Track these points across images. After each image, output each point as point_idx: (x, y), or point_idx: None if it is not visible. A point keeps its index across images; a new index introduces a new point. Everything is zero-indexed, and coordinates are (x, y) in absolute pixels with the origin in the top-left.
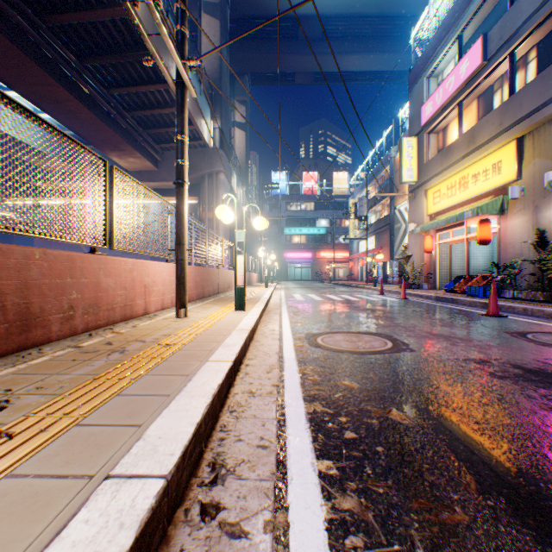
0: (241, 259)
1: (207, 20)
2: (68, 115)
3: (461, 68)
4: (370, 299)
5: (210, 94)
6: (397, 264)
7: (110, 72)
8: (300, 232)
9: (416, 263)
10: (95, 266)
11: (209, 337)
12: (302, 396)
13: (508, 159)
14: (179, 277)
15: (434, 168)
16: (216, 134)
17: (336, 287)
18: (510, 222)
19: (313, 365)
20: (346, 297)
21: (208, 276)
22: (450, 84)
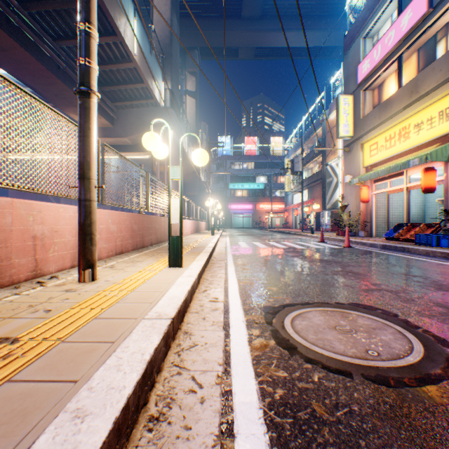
0: (176, 202)
1: None
2: (16, 65)
3: (403, 20)
4: (315, 247)
5: (162, 57)
6: (329, 213)
7: (58, 22)
8: (242, 187)
9: (351, 212)
10: None
11: (71, 354)
12: None
13: None
14: (83, 224)
15: (371, 122)
16: (167, 94)
17: (276, 234)
18: None
19: None
20: (290, 245)
21: (149, 224)
22: (390, 38)
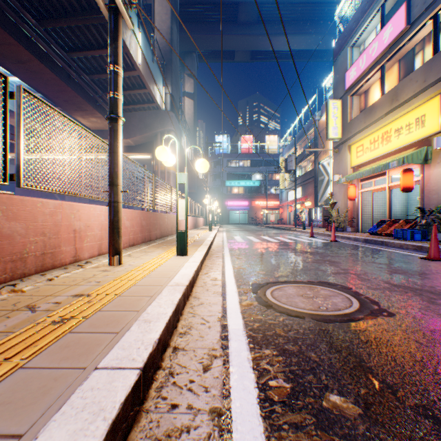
0: (182, 202)
1: (159, 0)
2: (32, 75)
3: (385, 34)
4: (304, 241)
5: (162, 64)
6: (321, 210)
7: (69, 36)
8: (239, 184)
9: (340, 209)
10: None
11: (129, 300)
12: None
13: (432, 112)
14: (112, 221)
15: (357, 125)
16: (168, 98)
17: (270, 230)
18: (433, 171)
19: (271, 347)
20: (281, 239)
21: (155, 220)
22: (374, 49)
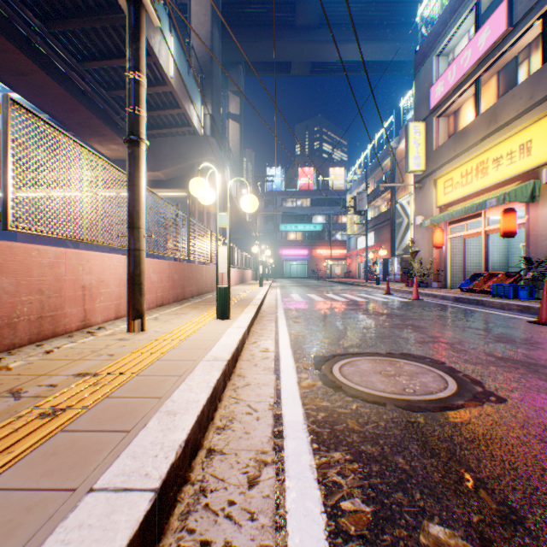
0: (223, 250)
1: None
2: (35, 90)
3: (480, 39)
4: (378, 300)
5: (201, 77)
6: (399, 261)
7: (83, 41)
8: (296, 229)
9: (423, 259)
10: None
11: (149, 382)
12: None
13: (541, 137)
14: (132, 274)
15: (445, 154)
16: (207, 120)
17: (335, 285)
18: (542, 211)
19: (342, 448)
20: (350, 298)
21: (190, 273)
22: (466, 58)
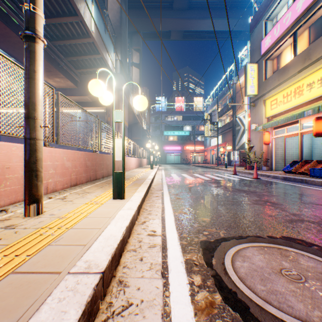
0: (119, 141)
1: None
2: (0, 38)
3: (298, 4)
4: (231, 179)
5: (114, 36)
6: (238, 153)
7: None
8: (173, 134)
9: (256, 152)
10: None
11: None
12: None
13: None
14: (27, 162)
15: (272, 83)
16: (118, 63)
17: (198, 168)
18: None
19: None
20: (211, 177)
21: (101, 161)
22: (287, 18)
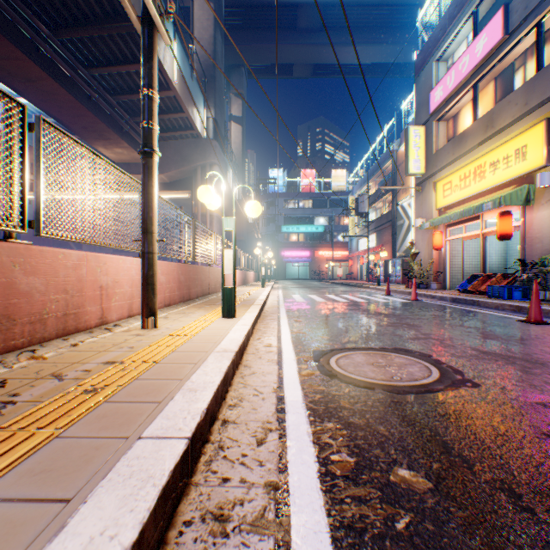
0: (229, 253)
1: (200, 3)
2: (43, 96)
3: (478, 45)
4: (378, 301)
5: (204, 81)
6: (400, 262)
7: (90, 48)
8: (298, 230)
9: (423, 261)
10: (3, 258)
11: (169, 368)
12: (328, 528)
13: (535, 142)
14: (146, 275)
15: (444, 158)
16: (210, 123)
17: (337, 287)
18: (537, 214)
19: (334, 420)
20: (350, 298)
21: (195, 275)
22: (464, 64)
